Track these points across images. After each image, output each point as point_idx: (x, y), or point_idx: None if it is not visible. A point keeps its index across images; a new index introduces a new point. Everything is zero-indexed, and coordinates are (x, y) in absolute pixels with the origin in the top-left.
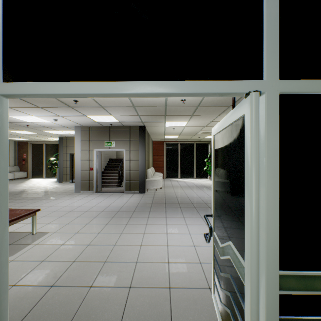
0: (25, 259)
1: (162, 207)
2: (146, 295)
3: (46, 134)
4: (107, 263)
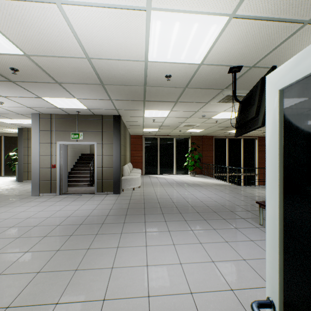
0: None
1: (140, 214)
2: None
3: None
4: None
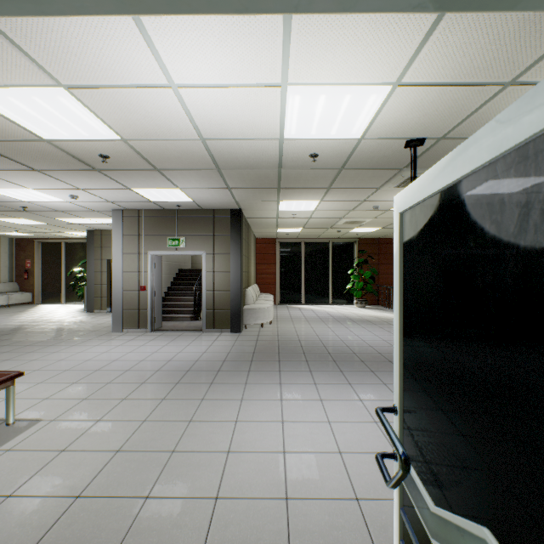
0: None
1: (272, 361)
2: None
3: (63, 224)
4: (150, 500)
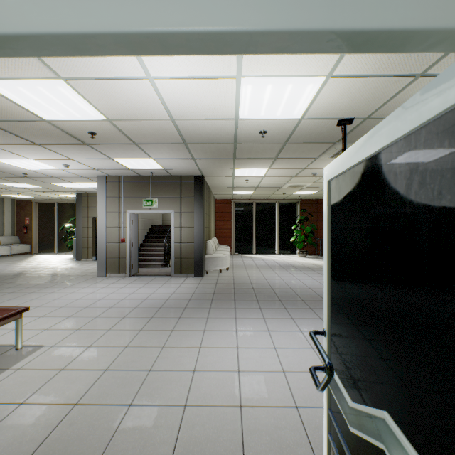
0: None
1: (229, 300)
2: None
3: (56, 188)
4: (133, 407)
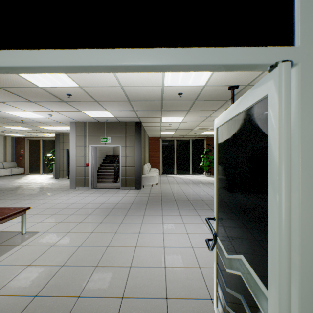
0: (10, 263)
1: (158, 204)
2: (140, 308)
3: (42, 130)
4: (98, 267)
